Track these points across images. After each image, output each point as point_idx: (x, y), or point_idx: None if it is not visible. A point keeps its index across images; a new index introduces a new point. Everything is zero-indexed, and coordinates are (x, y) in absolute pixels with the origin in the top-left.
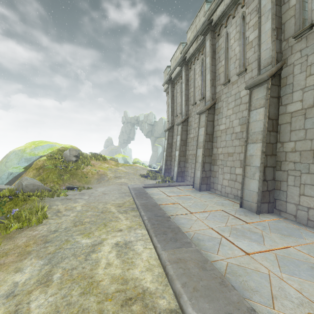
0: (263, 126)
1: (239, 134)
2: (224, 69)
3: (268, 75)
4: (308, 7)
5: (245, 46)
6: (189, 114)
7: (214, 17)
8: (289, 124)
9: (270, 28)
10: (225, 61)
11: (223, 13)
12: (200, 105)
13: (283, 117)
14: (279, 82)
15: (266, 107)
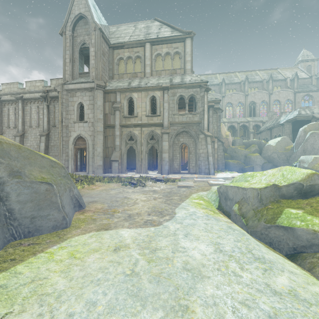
0: (44, 148)
1: (36, 148)
2: (30, 121)
3: (45, 134)
4: (55, 121)
5: (39, 118)
6: (3, 131)
7: (24, 95)
8: (51, 148)
9: (46, 120)
10: (30, 118)
11: (29, 98)
12: (13, 130)
13: (50, 146)
14: (49, 136)
15: (45, 143)
